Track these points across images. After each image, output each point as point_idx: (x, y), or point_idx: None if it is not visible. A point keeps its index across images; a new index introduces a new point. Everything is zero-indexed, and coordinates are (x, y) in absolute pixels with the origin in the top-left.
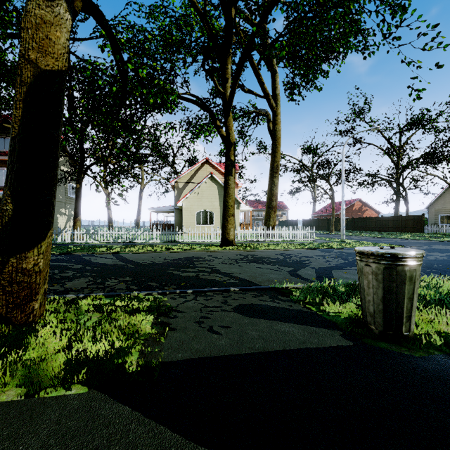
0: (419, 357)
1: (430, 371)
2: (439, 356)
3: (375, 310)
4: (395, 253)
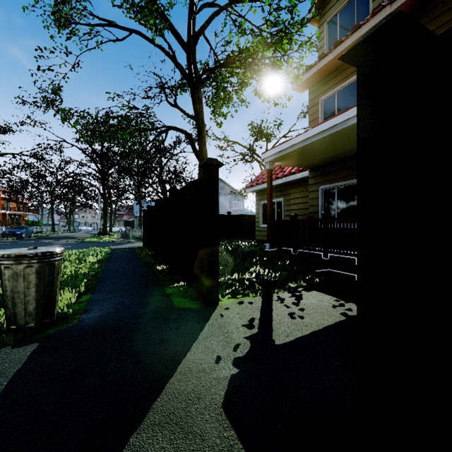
0: (80, 321)
1: (96, 322)
2: (84, 316)
3: (37, 306)
4: (56, 250)
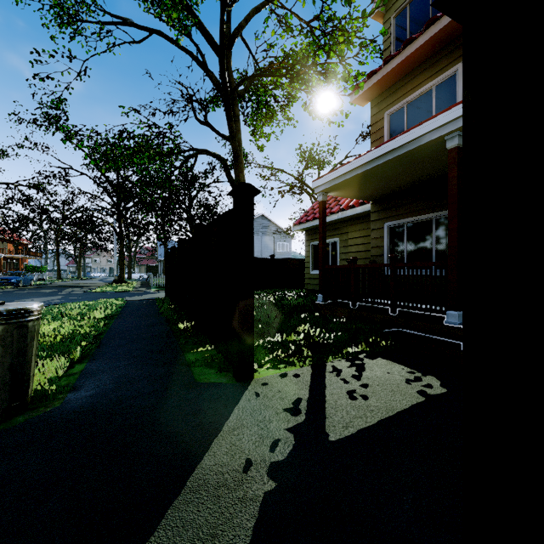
0: (63, 404)
1: (85, 405)
2: (71, 395)
3: None
4: (29, 307)
